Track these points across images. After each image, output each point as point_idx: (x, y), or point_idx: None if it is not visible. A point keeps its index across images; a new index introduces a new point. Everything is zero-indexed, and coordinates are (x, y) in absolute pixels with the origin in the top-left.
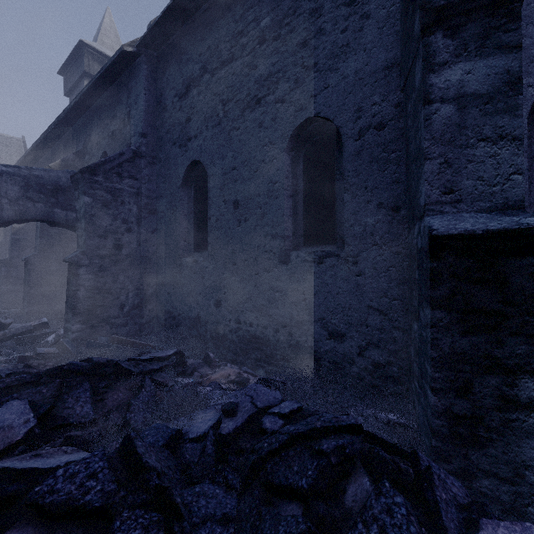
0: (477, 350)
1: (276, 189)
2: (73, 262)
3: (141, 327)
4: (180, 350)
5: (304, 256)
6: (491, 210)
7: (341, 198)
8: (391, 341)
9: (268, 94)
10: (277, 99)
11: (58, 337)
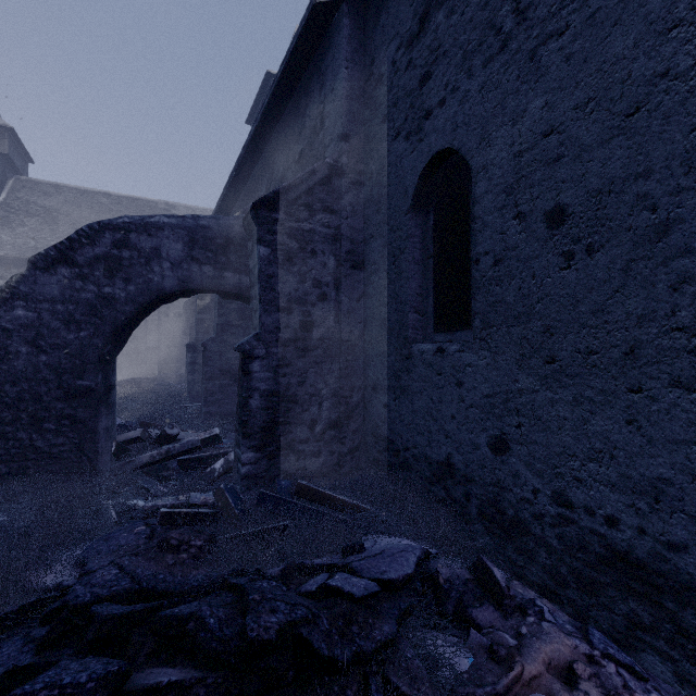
0: None
1: None
2: (243, 352)
3: (340, 459)
4: (425, 549)
5: None
6: None
7: None
8: None
9: None
10: None
11: (228, 464)
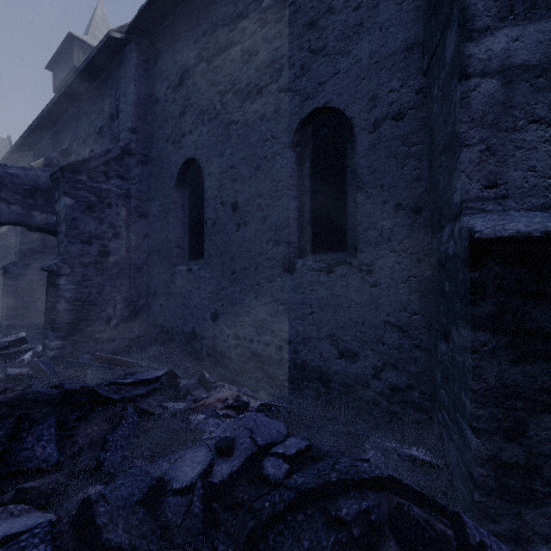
0: (532, 383)
1: (280, 189)
2: (51, 271)
3: (130, 342)
4: (172, 369)
5: (312, 264)
6: (545, 208)
7: (353, 199)
8: (412, 362)
9: (270, 83)
10: (280, 88)
11: (36, 355)
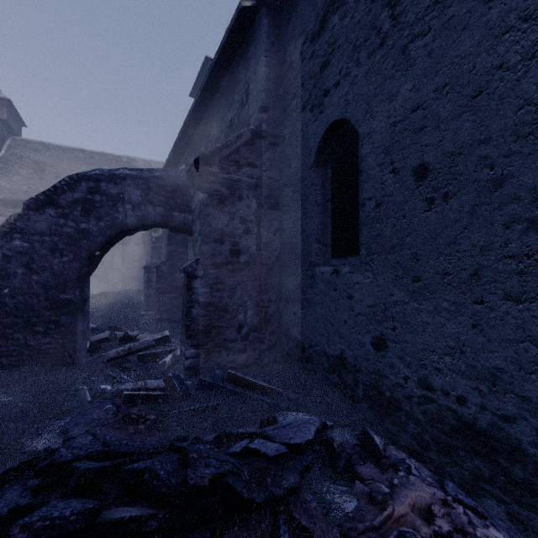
0: None
1: None
2: (186, 273)
3: (261, 354)
4: (323, 421)
5: None
6: None
7: None
8: None
9: None
10: None
11: (175, 358)
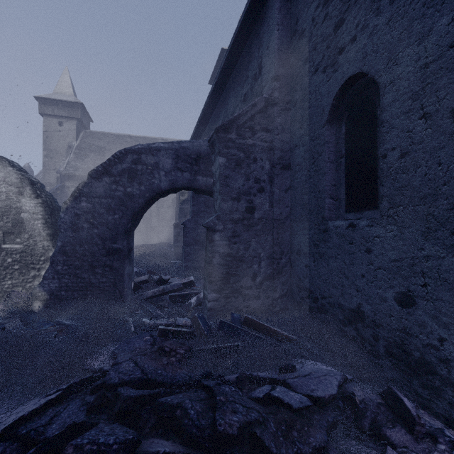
0: None
1: None
2: (208, 227)
3: (273, 302)
4: (344, 375)
5: None
6: None
7: None
8: None
9: None
10: None
11: (199, 300)
